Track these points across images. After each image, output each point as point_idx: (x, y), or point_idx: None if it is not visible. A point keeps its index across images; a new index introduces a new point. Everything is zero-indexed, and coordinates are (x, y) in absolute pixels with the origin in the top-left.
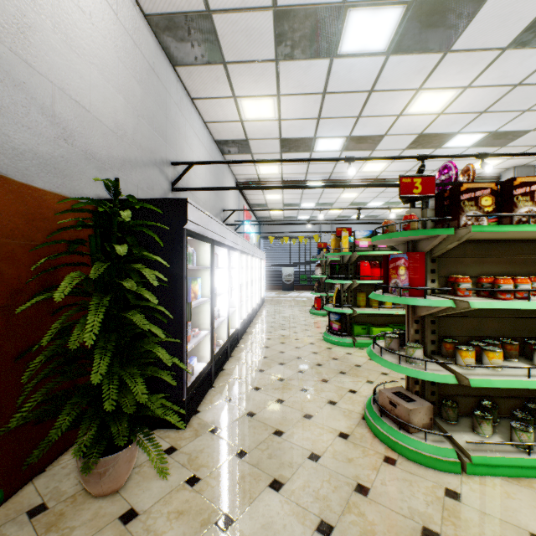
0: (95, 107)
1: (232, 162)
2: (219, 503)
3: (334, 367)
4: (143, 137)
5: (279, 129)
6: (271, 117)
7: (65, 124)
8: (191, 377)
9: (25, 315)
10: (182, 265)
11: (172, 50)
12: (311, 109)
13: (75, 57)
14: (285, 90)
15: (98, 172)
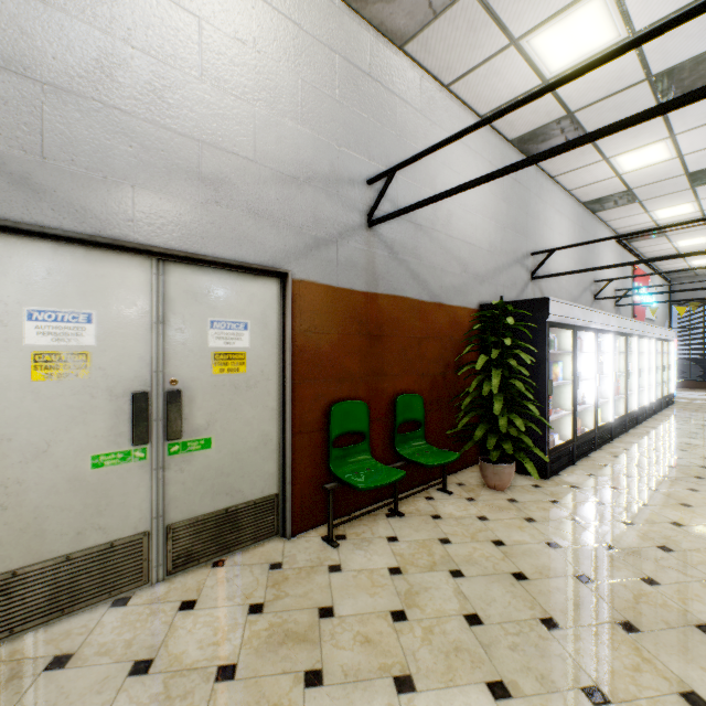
0: (478, 241)
1: (599, 241)
2: (574, 514)
3: None
4: (507, 244)
5: (681, 165)
6: (665, 158)
7: (464, 261)
8: (552, 445)
9: (449, 379)
10: (545, 350)
11: (531, 152)
12: None
13: (469, 215)
14: (681, 128)
15: (479, 285)
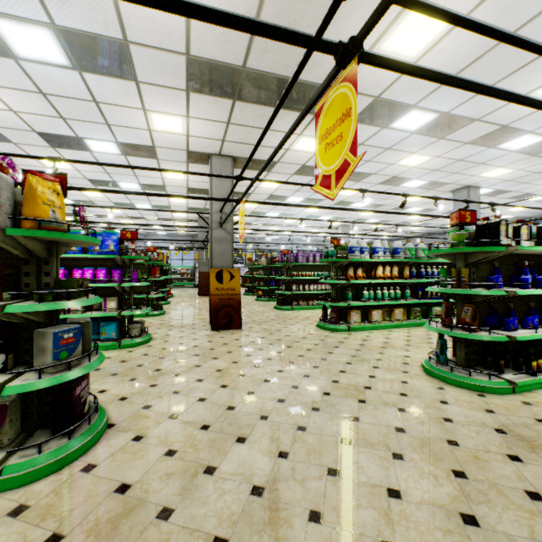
0: None
1: None
2: None
3: None
4: None
5: None
6: None
7: None
8: None
9: None
10: None
11: None
12: None
13: None
14: None
15: None
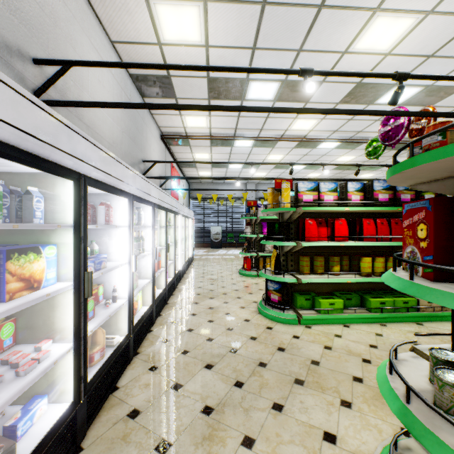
0: None
1: (133, 65)
2: None
3: (284, 368)
4: None
5: (206, 62)
6: (197, 41)
7: None
8: None
9: None
10: None
11: None
12: (245, 31)
13: None
14: None
15: None
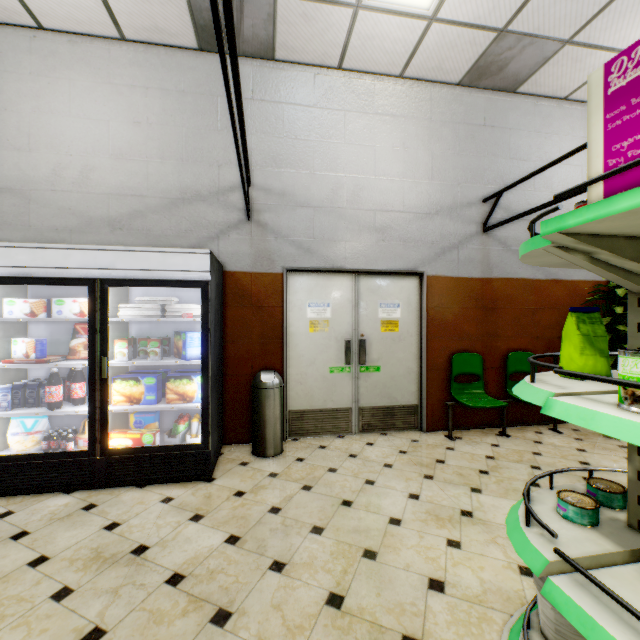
0: None
1: None
2: None
3: None
4: None
5: None
6: None
7: None
8: None
9: None
10: None
11: None
12: None
13: None
14: None
15: None
